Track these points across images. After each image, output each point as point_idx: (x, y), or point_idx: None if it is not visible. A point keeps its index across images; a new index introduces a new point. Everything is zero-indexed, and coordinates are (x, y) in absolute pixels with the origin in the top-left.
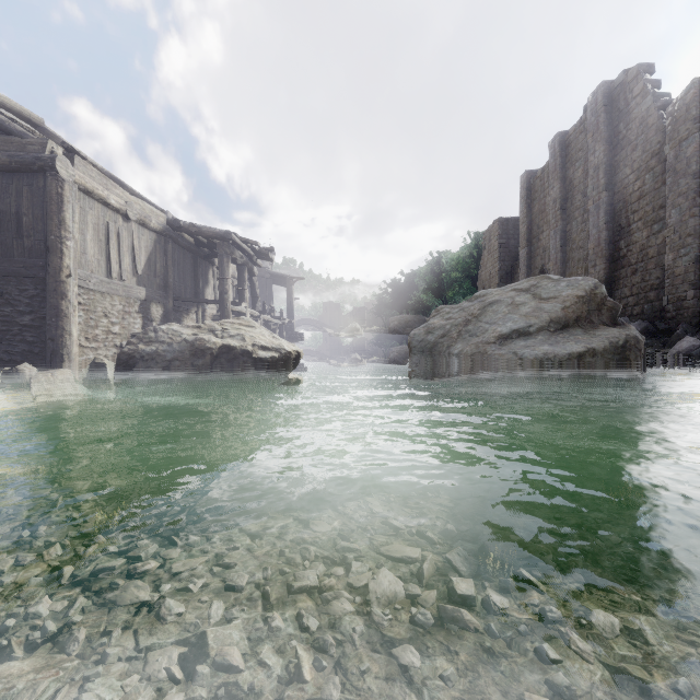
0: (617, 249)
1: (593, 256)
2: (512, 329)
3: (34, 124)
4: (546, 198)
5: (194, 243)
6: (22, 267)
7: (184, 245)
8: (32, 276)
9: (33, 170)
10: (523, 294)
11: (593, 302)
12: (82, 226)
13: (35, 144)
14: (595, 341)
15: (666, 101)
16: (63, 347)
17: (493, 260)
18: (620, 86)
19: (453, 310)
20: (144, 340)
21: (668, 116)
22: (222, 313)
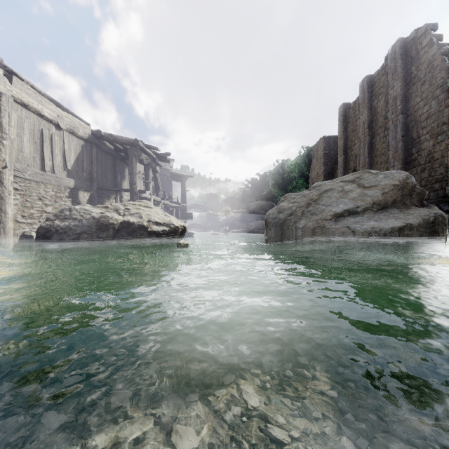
0: (410, 154)
1: (392, 159)
2: (344, 209)
3: None
4: (357, 121)
5: (113, 149)
6: None
7: (105, 150)
8: None
9: None
10: (350, 184)
11: (405, 189)
12: (19, 131)
13: None
14: (411, 218)
15: (447, 48)
16: None
17: (320, 165)
18: (412, 41)
19: (297, 196)
20: (60, 217)
21: None
22: (132, 198)
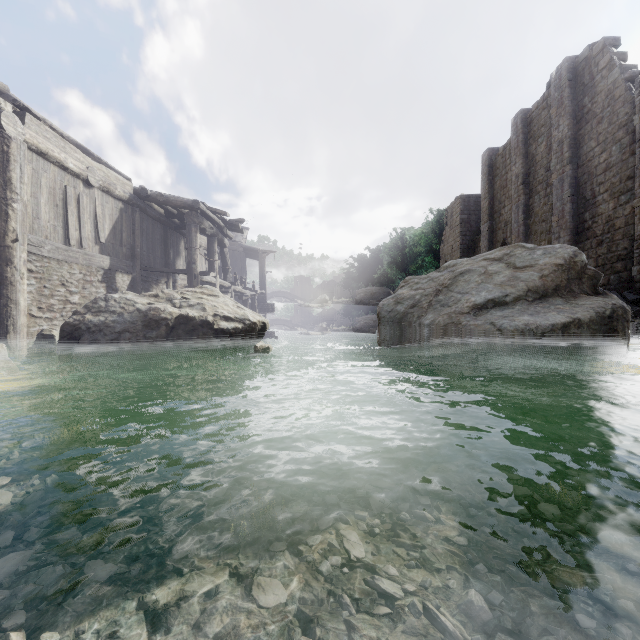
0: (581, 221)
1: (557, 228)
2: (487, 299)
3: None
4: (508, 174)
5: (164, 214)
6: None
7: (153, 215)
8: None
9: None
10: (496, 263)
11: (573, 270)
12: (35, 189)
13: None
14: (579, 311)
15: (634, 72)
16: (8, 317)
17: (455, 235)
18: (585, 61)
19: (422, 280)
20: (93, 310)
21: (638, 86)
22: (190, 283)
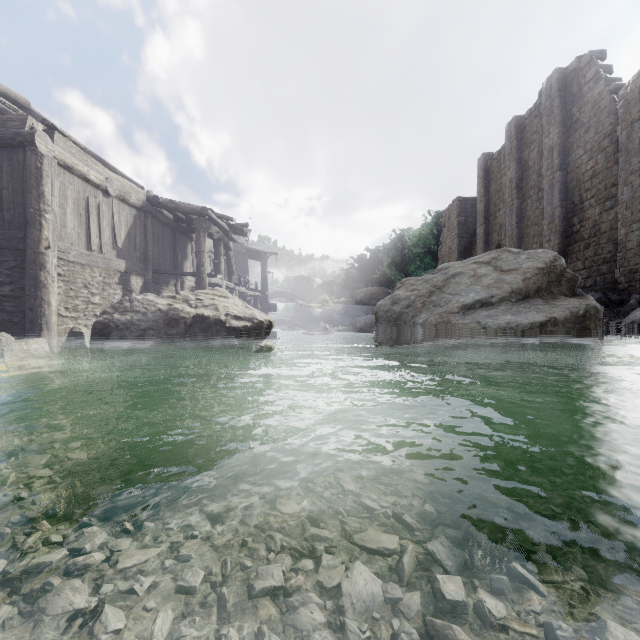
0: (570, 225)
1: (547, 232)
2: (475, 300)
3: (20, 105)
4: (502, 178)
5: (173, 219)
6: (2, 239)
7: (163, 221)
8: (11, 247)
9: (13, 145)
10: (484, 267)
11: (553, 273)
12: (62, 201)
13: (15, 120)
14: (556, 311)
15: (618, 85)
16: (42, 316)
17: (453, 237)
18: (573, 72)
19: (417, 282)
20: (120, 310)
21: (620, 99)
22: (199, 284)
